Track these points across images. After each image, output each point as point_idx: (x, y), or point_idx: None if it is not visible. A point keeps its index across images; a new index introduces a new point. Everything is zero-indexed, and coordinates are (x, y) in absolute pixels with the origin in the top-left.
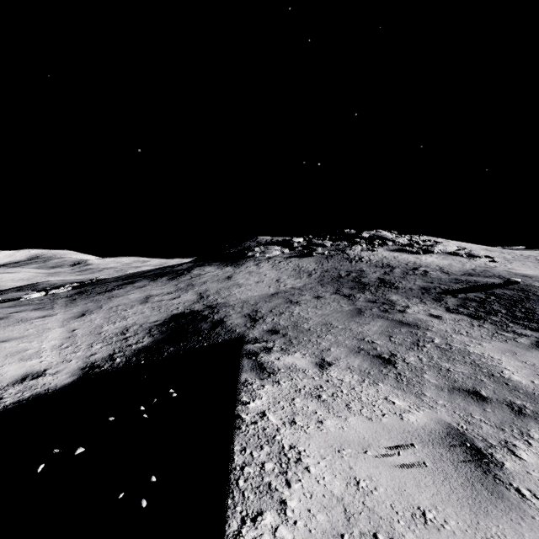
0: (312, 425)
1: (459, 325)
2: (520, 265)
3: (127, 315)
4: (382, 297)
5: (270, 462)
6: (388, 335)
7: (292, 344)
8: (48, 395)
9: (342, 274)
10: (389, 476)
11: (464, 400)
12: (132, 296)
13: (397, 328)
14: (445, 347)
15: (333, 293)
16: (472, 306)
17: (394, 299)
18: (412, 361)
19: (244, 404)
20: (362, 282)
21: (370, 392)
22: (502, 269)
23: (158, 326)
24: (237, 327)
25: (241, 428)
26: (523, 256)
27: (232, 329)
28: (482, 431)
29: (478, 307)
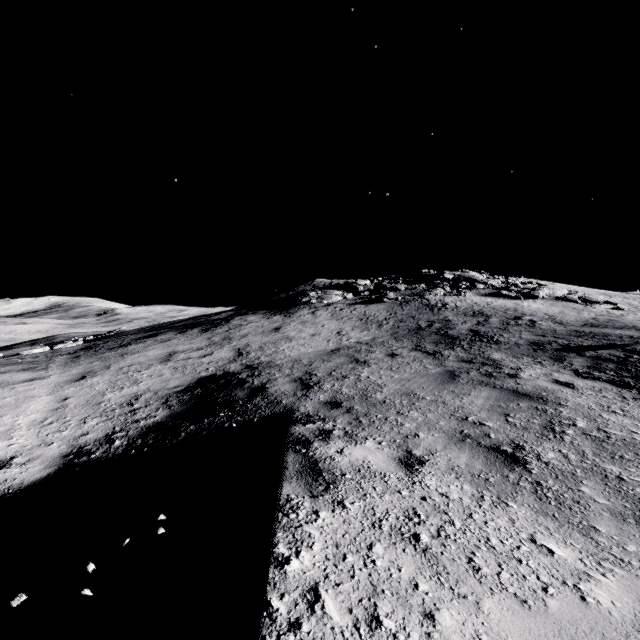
0: (415, 630)
1: (605, 398)
2: None
3: (140, 378)
4: (480, 355)
5: None
6: (502, 413)
7: (361, 425)
8: (6, 498)
9: (422, 325)
10: None
11: None
12: (151, 353)
13: (514, 402)
14: (599, 435)
15: (412, 349)
16: (610, 369)
17: (497, 358)
18: (552, 460)
19: (279, 565)
20: (449, 335)
21: (502, 525)
22: (634, 319)
23: (179, 393)
24: (284, 396)
25: None
26: None
27: (277, 400)
28: None
29: (619, 370)
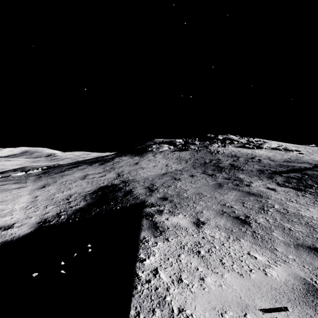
0: (196, 283)
1: (289, 195)
2: None
3: (71, 187)
4: (234, 176)
5: None
6: (241, 202)
7: (176, 208)
8: (13, 241)
9: (206, 161)
10: None
11: (308, 255)
12: (76, 175)
13: (247, 197)
14: (284, 211)
15: (201, 173)
16: (294, 182)
17: (241, 177)
18: (262, 222)
19: (141, 261)
20: (220, 166)
21: (236, 248)
22: (308, 158)
23: (90, 194)
24: (140, 195)
25: (137, 287)
26: None
27: (137, 197)
28: None
29: (298, 183)
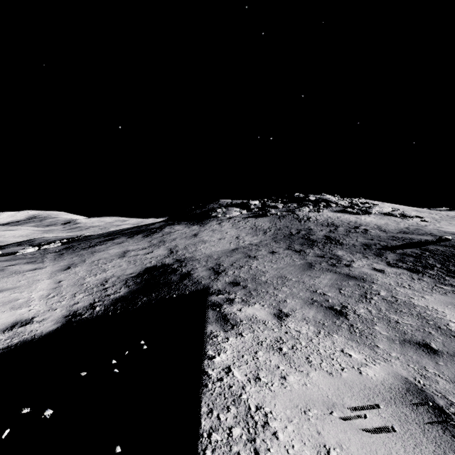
0: (276, 382)
1: (401, 278)
2: (448, 224)
3: (107, 268)
4: (329, 253)
5: (238, 427)
6: (338, 288)
7: (252, 296)
8: (34, 341)
9: (293, 232)
10: (359, 442)
11: (416, 353)
12: (112, 251)
13: (346, 281)
14: (391, 299)
15: (285, 249)
16: (410, 261)
17: (340, 254)
18: (362, 313)
19: (210, 359)
20: (311, 239)
21: (327, 344)
22: (432, 228)
23: (134, 278)
24: (203, 279)
25: (207, 385)
26: (449, 216)
27: (198, 281)
28: (439, 387)
29: (415, 262)
